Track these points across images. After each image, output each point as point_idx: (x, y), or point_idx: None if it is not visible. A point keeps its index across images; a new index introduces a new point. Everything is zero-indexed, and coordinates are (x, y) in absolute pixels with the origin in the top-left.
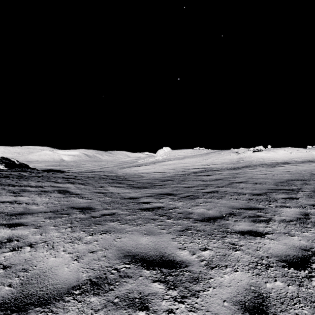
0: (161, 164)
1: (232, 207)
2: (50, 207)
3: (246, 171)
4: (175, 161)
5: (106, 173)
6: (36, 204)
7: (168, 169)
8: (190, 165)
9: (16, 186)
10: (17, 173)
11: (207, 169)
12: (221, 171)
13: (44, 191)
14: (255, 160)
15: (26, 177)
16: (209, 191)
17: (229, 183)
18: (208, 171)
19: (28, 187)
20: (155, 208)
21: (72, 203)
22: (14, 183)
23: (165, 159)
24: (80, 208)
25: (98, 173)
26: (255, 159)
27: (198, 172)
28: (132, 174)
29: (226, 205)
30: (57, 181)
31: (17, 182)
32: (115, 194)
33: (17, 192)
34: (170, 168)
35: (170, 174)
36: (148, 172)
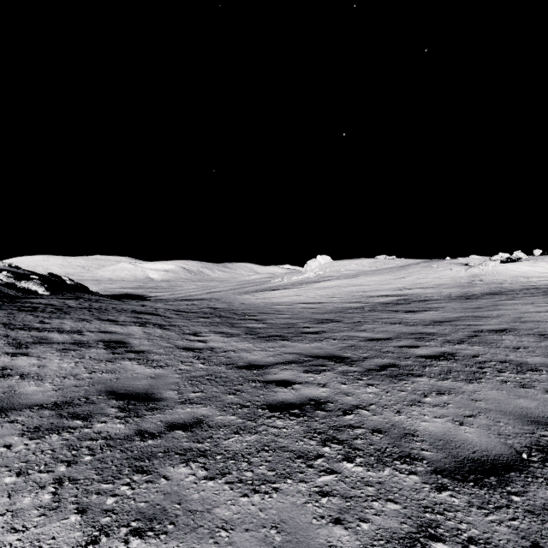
0: (313, 286)
1: (530, 418)
2: (65, 389)
3: (497, 302)
4: (341, 281)
5: (213, 302)
6: (40, 379)
7: (328, 297)
8: (371, 288)
9: (33, 331)
10: (59, 303)
11: (407, 298)
12: (439, 301)
13: (77, 343)
14: (509, 280)
15: (66, 311)
16: (433, 353)
17: (472, 333)
18: (411, 301)
19: (55, 332)
20: (306, 405)
21: (119, 376)
22: (35, 323)
23: (321, 277)
24: (128, 396)
25: (199, 304)
26: (507, 277)
27: (390, 304)
28: (260, 306)
29: (507, 410)
30: (117, 319)
31: (43, 321)
32: (219, 352)
33: (26, 344)
34: (331, 294)
35: (333, 308)
36: (290, 301)
